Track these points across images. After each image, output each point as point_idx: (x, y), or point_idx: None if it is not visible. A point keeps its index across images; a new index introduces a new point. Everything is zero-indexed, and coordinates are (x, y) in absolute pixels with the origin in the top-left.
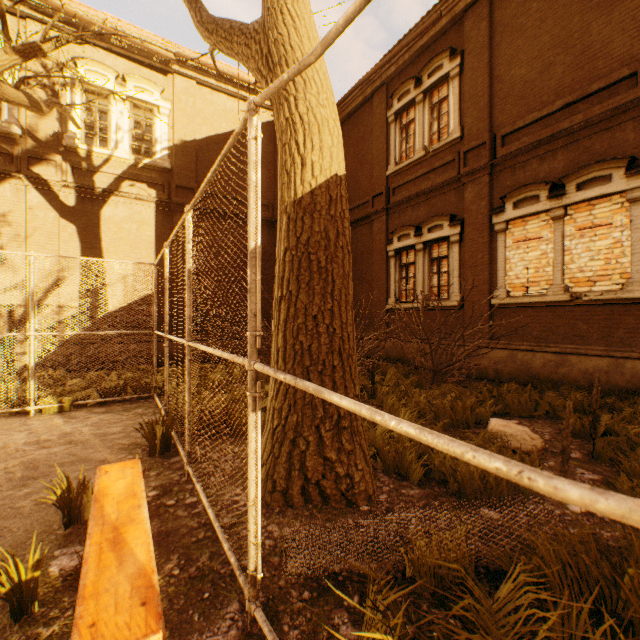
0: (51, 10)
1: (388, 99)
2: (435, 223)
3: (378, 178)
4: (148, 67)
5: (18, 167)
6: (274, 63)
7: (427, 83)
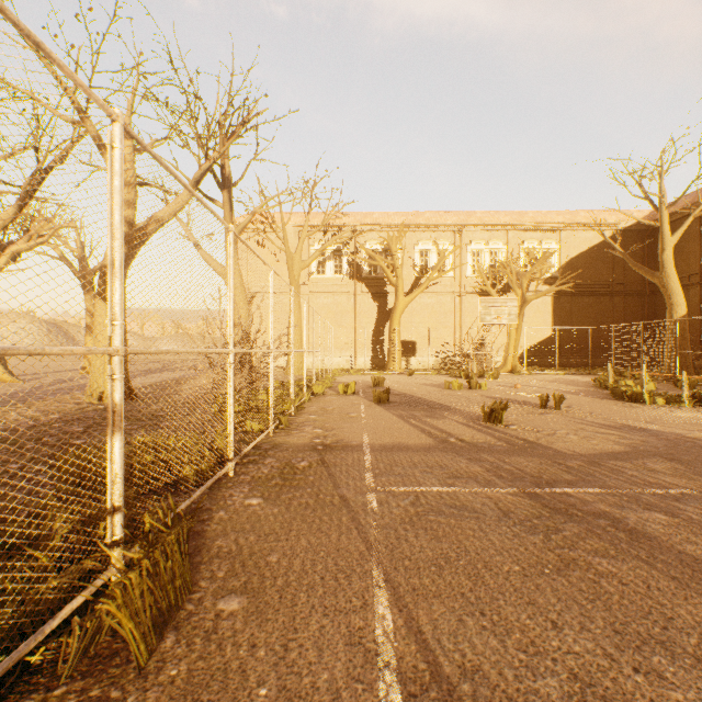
0: (517, 226)
1: (700, 219)
2: None
3: (692, 264)
4: (548, 232)
5: (505, 289)
6: (665, 289)
7: None
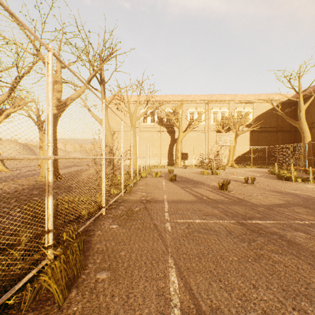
0: (233, 101)
1: None
2: None
3: (313, 118)
4: (248, 103)
5: (228, 129)
6: (301, 129)
7: None
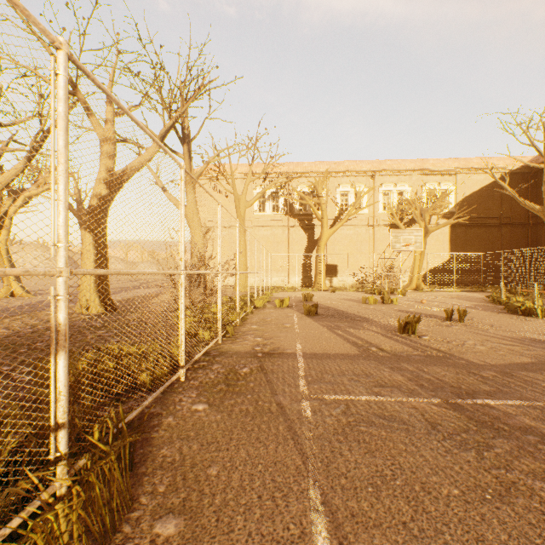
0: (420, 171)
1: None
2: None
3: None
4: (446, 175)
5: (410, 222)
6: None
7: None
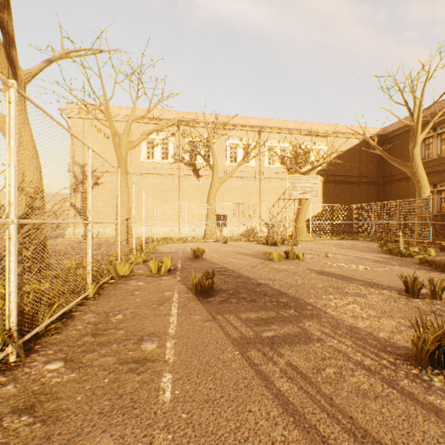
0: (299, 131)
1: None
2: (443, 184)
3: None
4: (320, 137)
5: None
6: (415, 175)
7: (439, 131)
